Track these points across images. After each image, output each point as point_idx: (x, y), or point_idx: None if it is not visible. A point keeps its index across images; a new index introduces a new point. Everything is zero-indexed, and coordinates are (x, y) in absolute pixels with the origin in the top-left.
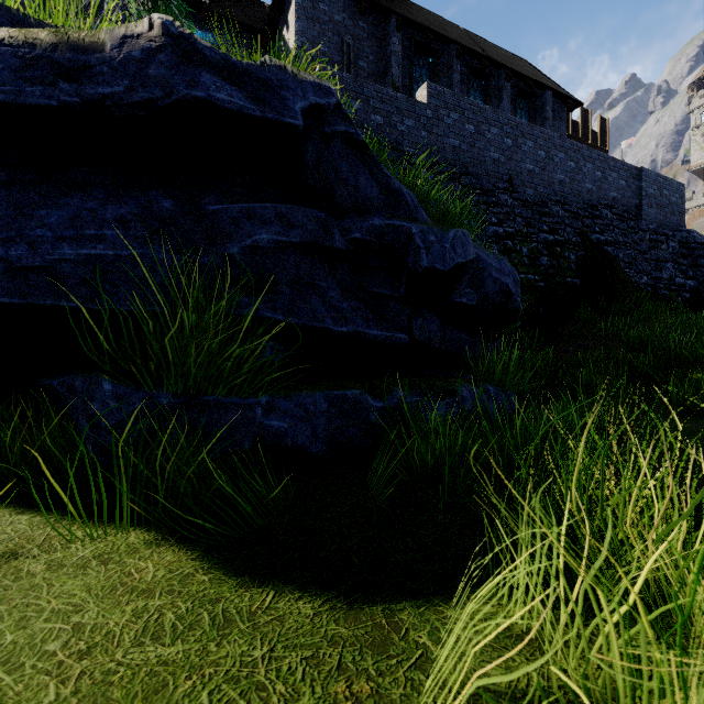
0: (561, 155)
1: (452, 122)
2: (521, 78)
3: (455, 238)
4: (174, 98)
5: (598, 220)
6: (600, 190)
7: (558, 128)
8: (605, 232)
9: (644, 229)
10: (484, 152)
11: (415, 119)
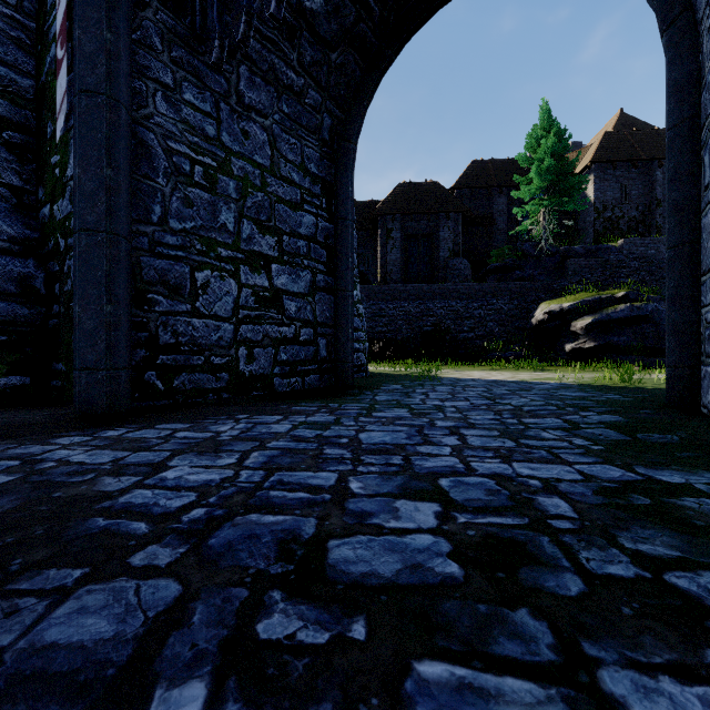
0: None
1: None
2: None
3: None
4: (631, 316)
5: None
6: None
7: None
8: None
9: None
10: None
11: None
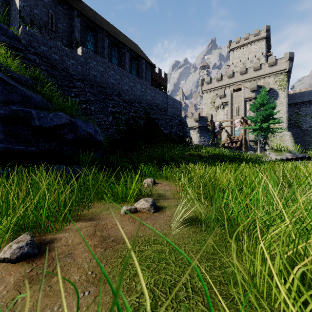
0: (139, 86)
1: (93, 65)
2: (133, 52)
3: (53, 116)
4: None
5: (152, 110)
6: (153, 100)
7: (148, 73)
8: (155, 114)
9: (168, 115)
10: (108, 79)
11: (75, 60)
